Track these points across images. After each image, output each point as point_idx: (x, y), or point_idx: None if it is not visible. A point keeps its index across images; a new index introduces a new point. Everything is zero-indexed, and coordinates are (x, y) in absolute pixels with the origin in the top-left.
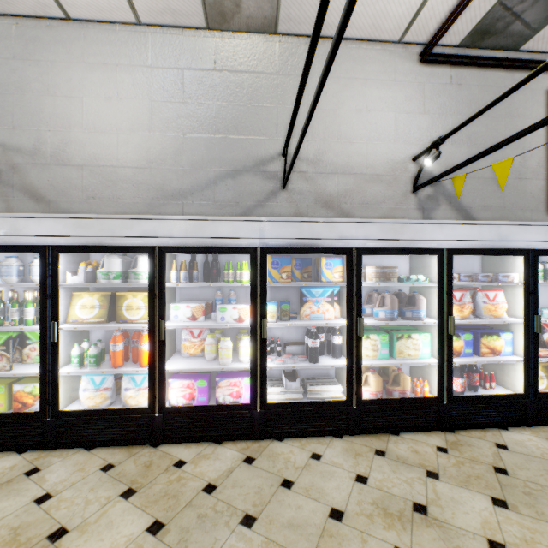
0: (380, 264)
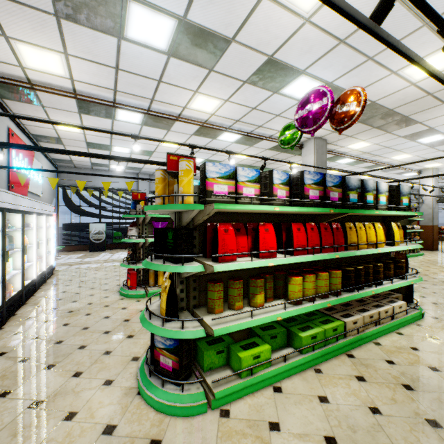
0: None
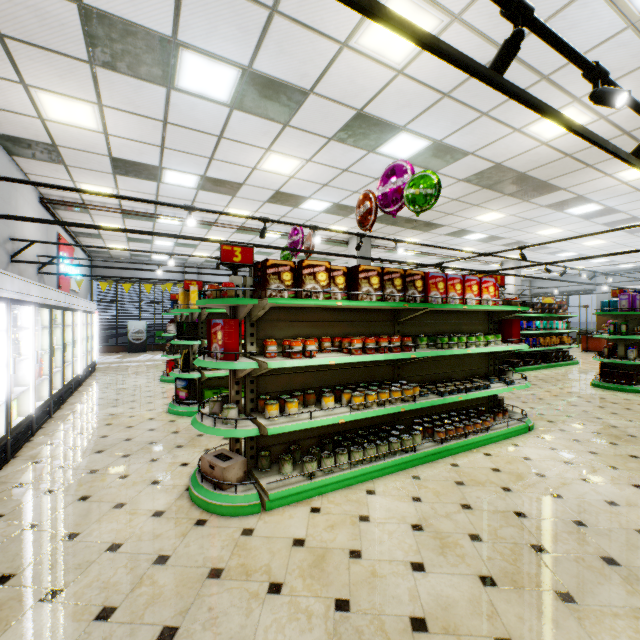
0: None
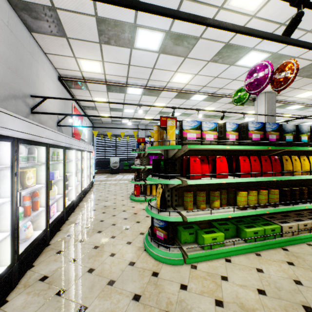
0: None
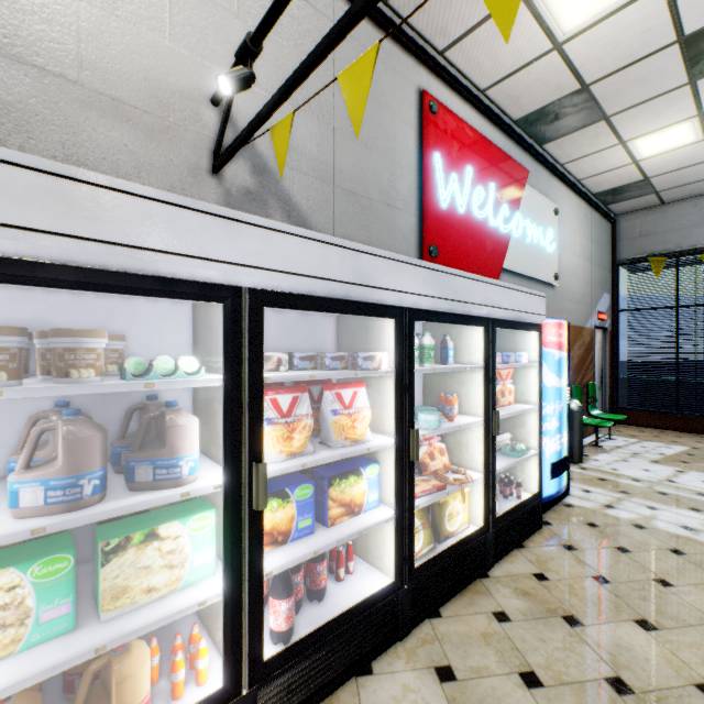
0: (106, 326)
